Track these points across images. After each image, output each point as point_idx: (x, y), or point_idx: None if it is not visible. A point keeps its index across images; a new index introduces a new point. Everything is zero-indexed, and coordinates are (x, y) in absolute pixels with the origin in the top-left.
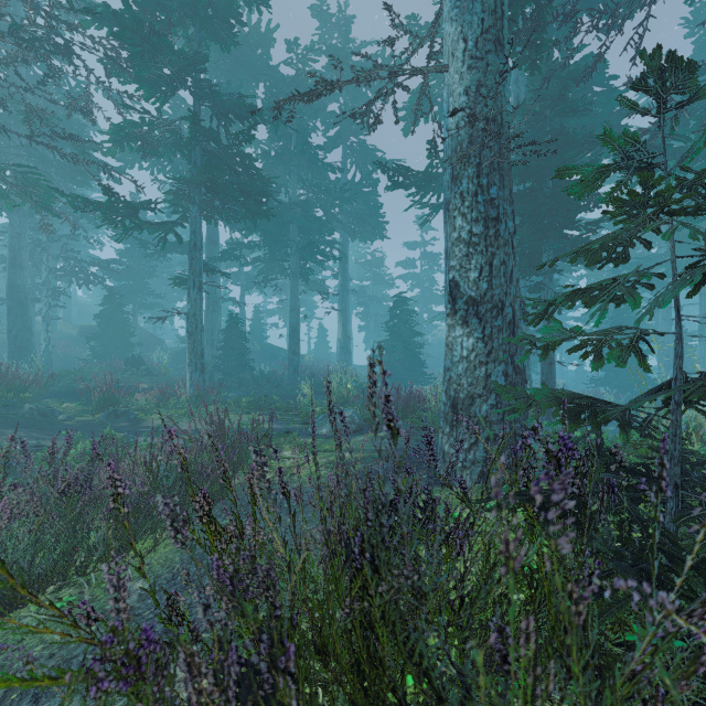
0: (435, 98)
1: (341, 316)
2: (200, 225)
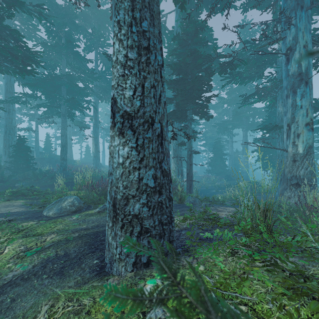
0: None
1: (94, 140)
2: None
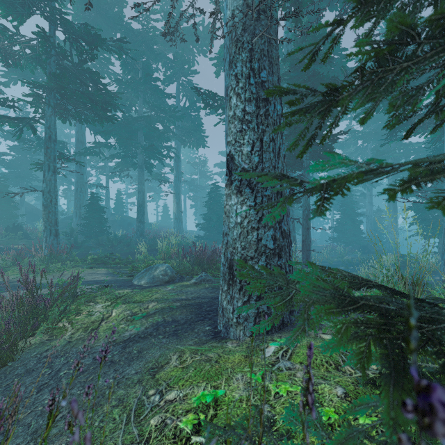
0: None
1: (175, 197)
2: (54, 122)
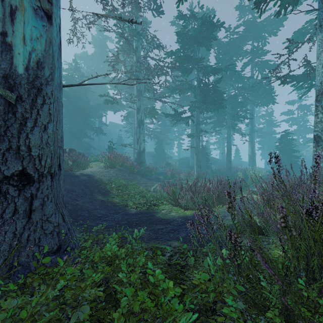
0: (308, 31)
1: (250, 143)
2: (199, 115)
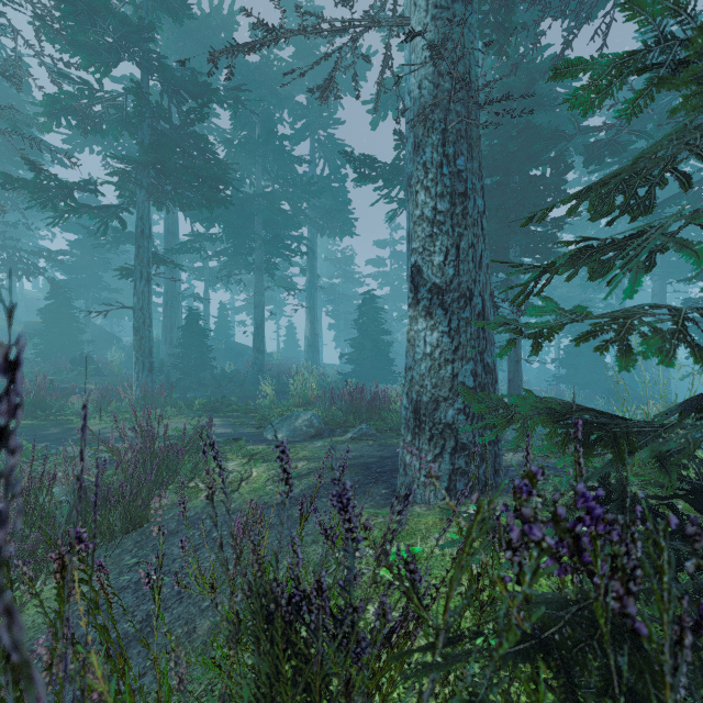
0: (403, 92)
1: (309, 313)
2: (148, 211)
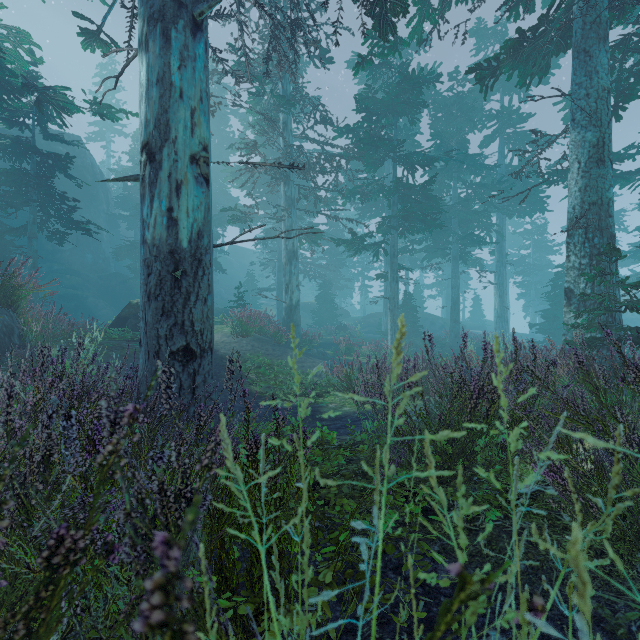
0: None
1: (497, 288)
2: (396, 241)
